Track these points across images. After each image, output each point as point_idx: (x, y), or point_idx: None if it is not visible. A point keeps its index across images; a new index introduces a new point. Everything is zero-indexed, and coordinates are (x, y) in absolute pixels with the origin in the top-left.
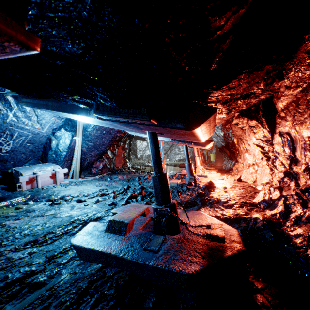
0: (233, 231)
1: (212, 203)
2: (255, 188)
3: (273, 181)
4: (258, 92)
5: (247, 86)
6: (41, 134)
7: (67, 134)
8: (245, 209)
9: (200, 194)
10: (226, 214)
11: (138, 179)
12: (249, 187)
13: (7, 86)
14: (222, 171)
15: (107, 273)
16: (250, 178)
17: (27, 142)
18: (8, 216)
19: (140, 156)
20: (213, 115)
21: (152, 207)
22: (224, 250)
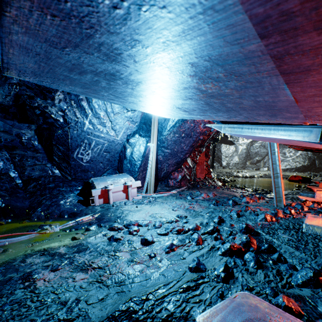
0: None
1: None
2: None
3: None
4: None
5: None
6: (116, 142)
7: (141, 141)
8: None
9: None
10: None
11: (233, 203)
12: None
13: None
14: None
15: None
16: None
17: (104, 151)
18: (55, 255)
19: (226, 164)
20: None
21: None
22: None
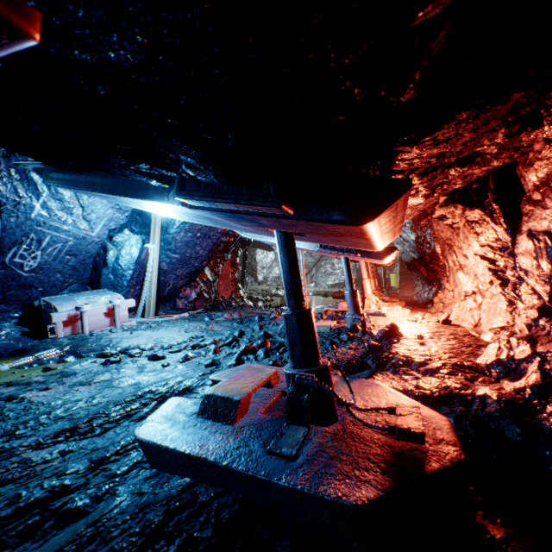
0: (439, 421)
1: (396, 366)
2: (478, 338)
3: (516, 326)
4: (492, 152)
5: (472, 139)
6: (90, 239)
7: (134, 240)
8: (462, 377)
9: (374, 348)
10: (425, 387)
11: (259, 319)
12: (467, 336)
13: (21, 150)
14: (412, 305)
15: (199, 497)
16: (468, 318)
17: (66, 252)
18: (31, 383)
19: (263, 278)
20: (404, 194)
21: (285, 371)
22: (425, 459)
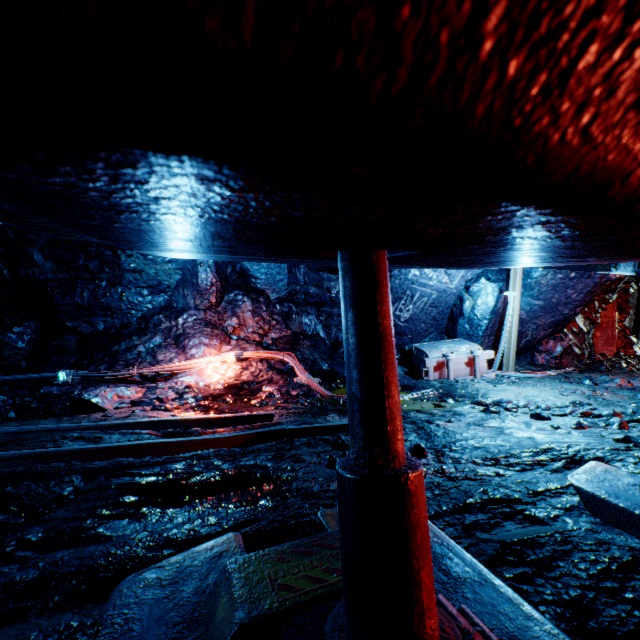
0: None
1: None
2: None
3: None
4: None
5: None
6: (448, 291)
7: (490, 288)
8: None
9: None
10: None
11: None
12: None
13: None
14: None
15: None
16: None
17: (429, 305)
18: (433, 414)
19: None
20: None
21: None
22: None
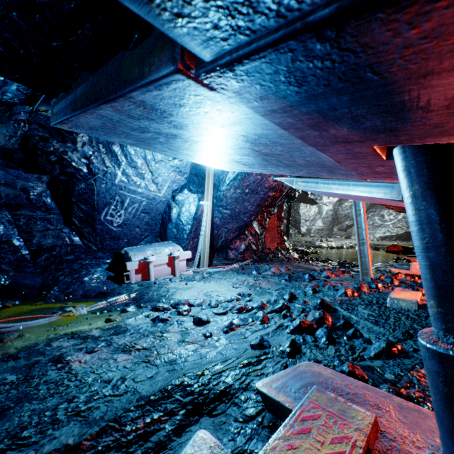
0: None
1: None
2: None
3: None
4: None
5: None
6: (158, 199)
7: (192, 198)
8: None
9: None
10: None
11: (310, 278)
12: None
13: None
14: None
15: None
16: None
17: (142, 211)
18: (87, 338)
19: (306, 230)
20: None
21: None
22: None
